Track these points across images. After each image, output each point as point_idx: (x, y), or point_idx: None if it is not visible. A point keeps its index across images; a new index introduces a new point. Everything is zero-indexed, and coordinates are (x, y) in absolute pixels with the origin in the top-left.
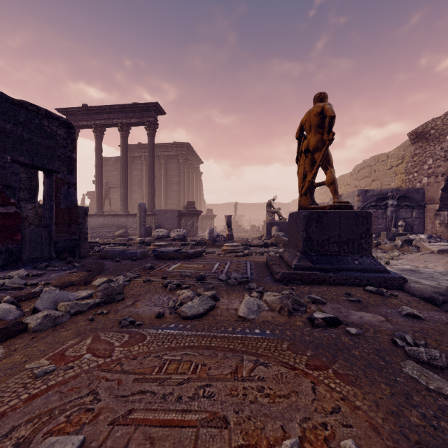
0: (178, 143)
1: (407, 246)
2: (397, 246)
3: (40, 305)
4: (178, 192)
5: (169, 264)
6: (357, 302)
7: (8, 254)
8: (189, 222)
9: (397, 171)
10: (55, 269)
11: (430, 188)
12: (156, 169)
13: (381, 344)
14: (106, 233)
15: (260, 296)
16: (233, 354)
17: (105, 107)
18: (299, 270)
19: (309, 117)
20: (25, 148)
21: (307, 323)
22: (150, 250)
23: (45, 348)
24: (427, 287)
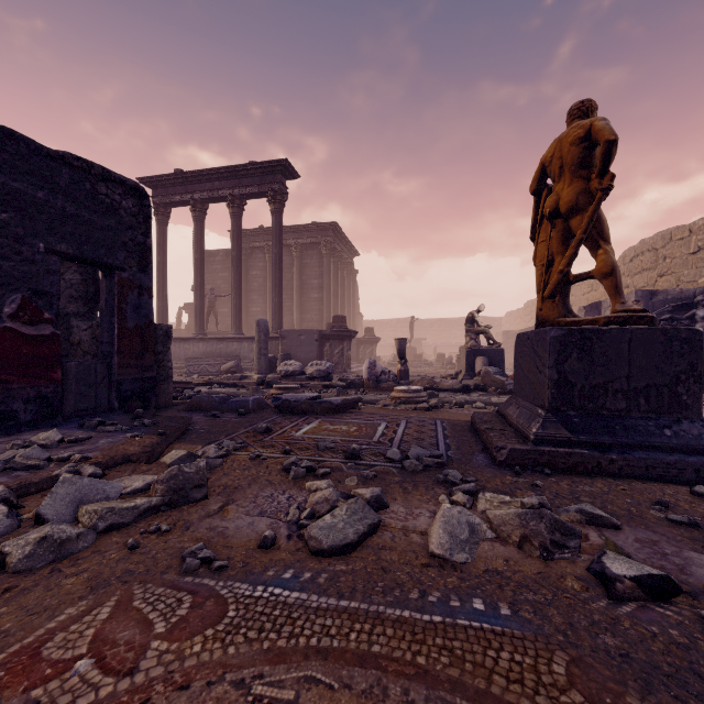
0: (319, 223)
1: None
2: None
3: (48, 509)
4: (320, 302)
5: (298, 424)
6: (691, 527)
7: (40, 403)
8: (336, 350)
9: None
10: (110, 430)
11: None
12: (286, 267)
13: None
14: (209, 367)
15: (472, 502)
16: (428, 693)
17: (207, 171)
18: (546, 445)
19: (558, 149)
20: (69, 229)
21: (592, 583)
22: (271, 397)
23: (11, 627)
24: None
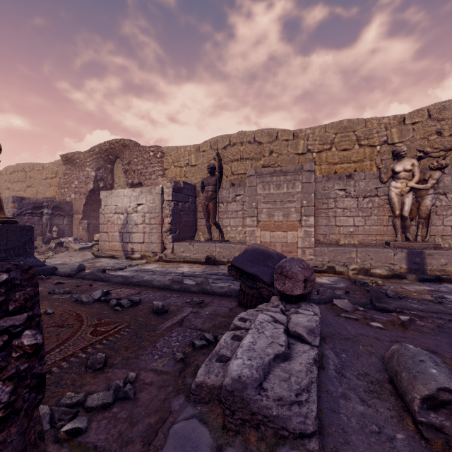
0: None
1: (60, 247)
2: (52, 248)
3: None
4: None
5: None
6: None
7: None
8: None
9: (52, 183)
10: None
11: (77, 202)
12: None
13: (44, 295)
14: None
15: None
16: None
17: None
18: None
19: None
20: None
21: None
22: None
23: None
24: (68, 269)
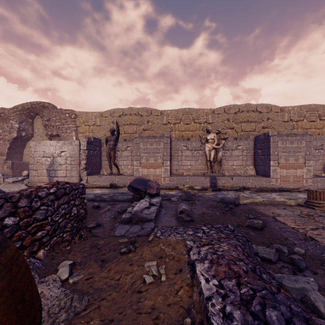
0: None
1: None
2: None
3: None
4: None
5: None
6: None
7: None
8: None
9: None
10: None
11: (1, 147)
12: None
13: None
14: None
15: None
16: None
17: None
18: None
19: None
20: None
21: None
22: None
23: None
24: None
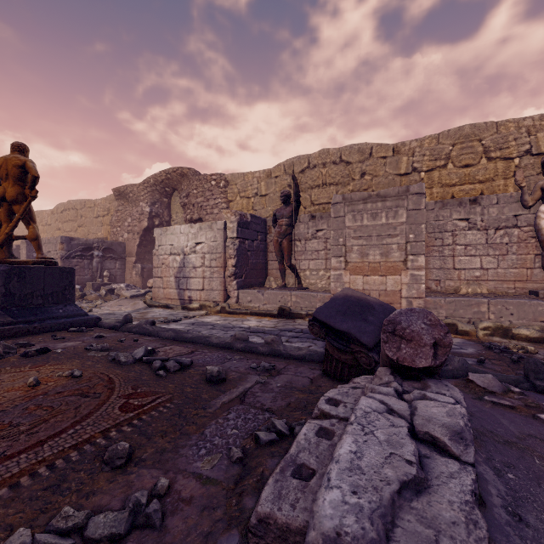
0: None
1: (111, 294)
2: (102, 295)
3: None
4: None
5: None
6: (62, 339)
7: None
8: None
9: (104, 222)
10: None
11: (130, 243)
12: None
13: (78, 351)
14: None
15: None
16: None
17: None
18: None
19: (6, 164)
20: None
21: (21, 357)
22: None
23: None
24: (113, 320)
